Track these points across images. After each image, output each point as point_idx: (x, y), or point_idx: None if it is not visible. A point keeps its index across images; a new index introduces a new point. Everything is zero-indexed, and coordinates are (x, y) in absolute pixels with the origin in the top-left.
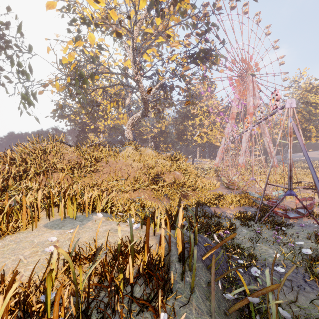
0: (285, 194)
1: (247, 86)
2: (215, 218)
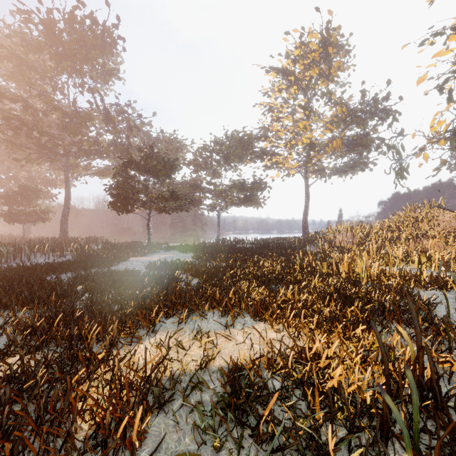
0: None
1: None
2: None
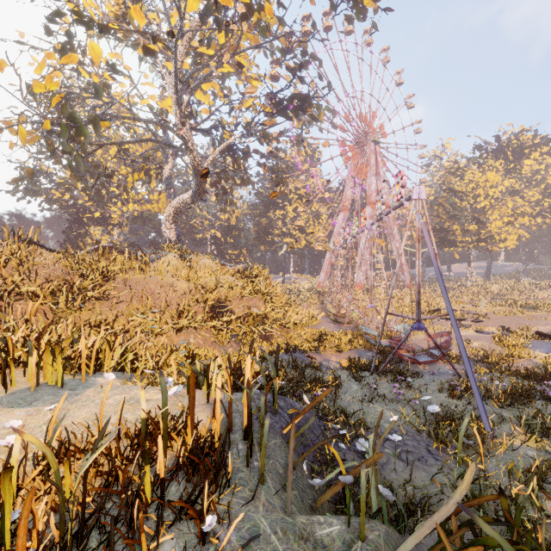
0: (412, 328)
1: (367, 159)
2: (312, 370)
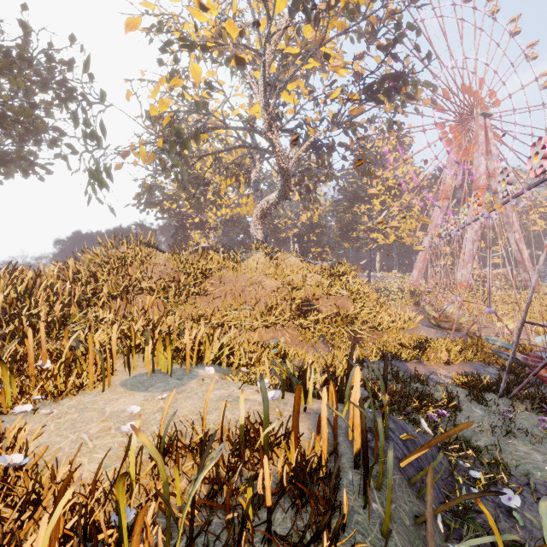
0: None
1: (474, 137)
2: (417, 383)
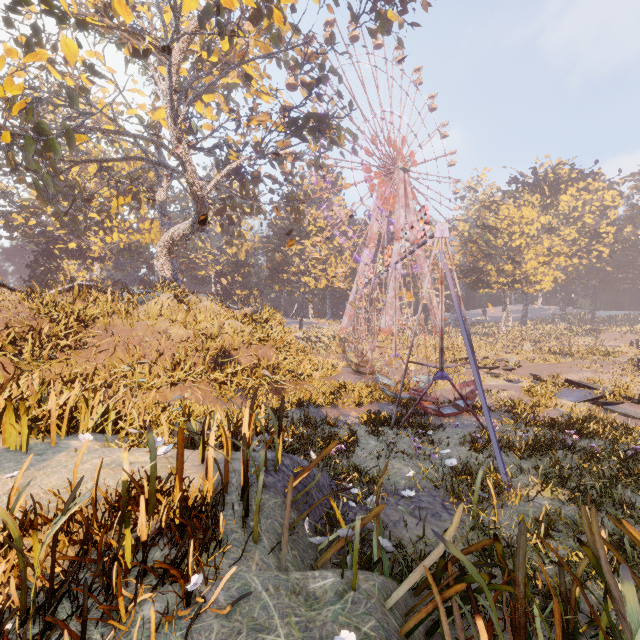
0: (435, 377)
1: (396, 189)
2: (327, 426)
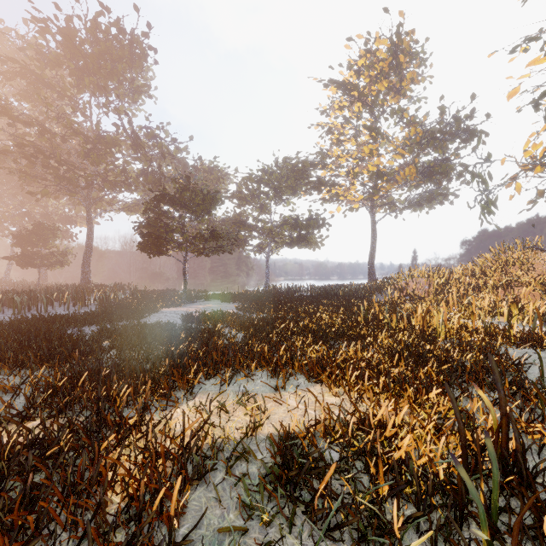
0: None
1: None
2: None
